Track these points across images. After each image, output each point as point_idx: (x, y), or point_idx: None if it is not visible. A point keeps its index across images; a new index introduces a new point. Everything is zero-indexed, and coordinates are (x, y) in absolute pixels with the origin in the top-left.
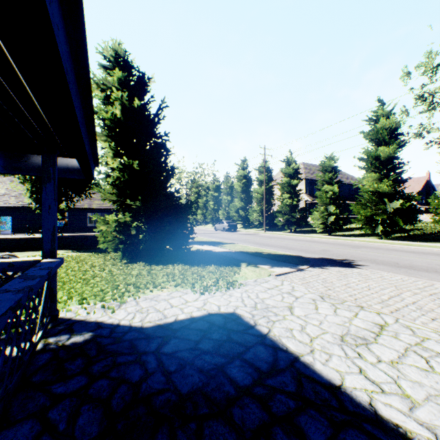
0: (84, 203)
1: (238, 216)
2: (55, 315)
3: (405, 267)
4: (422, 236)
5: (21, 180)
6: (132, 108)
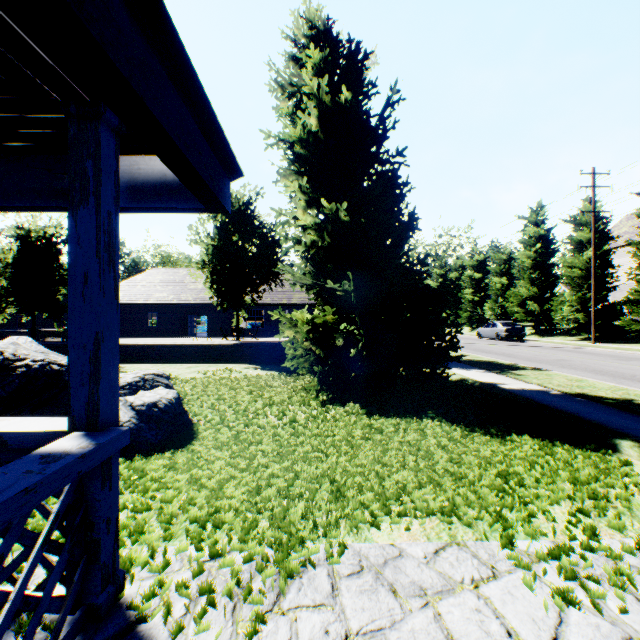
0: (282, 297)
1: (523, 312)
2: (97, 605)
3: None
4: None
5: (200, 266)
6: (336, 107)
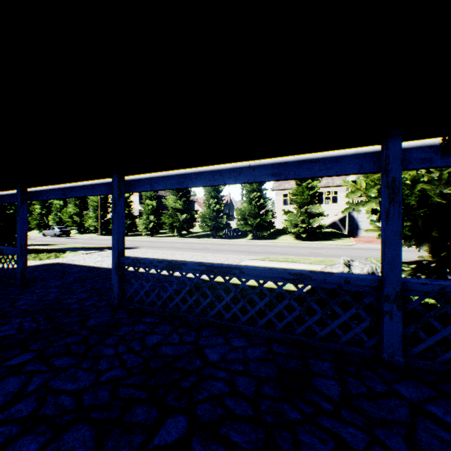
0: None
1: (73, 221)
2: None
3: (158, 247)
4: (202, 235)
5: None
6: None
